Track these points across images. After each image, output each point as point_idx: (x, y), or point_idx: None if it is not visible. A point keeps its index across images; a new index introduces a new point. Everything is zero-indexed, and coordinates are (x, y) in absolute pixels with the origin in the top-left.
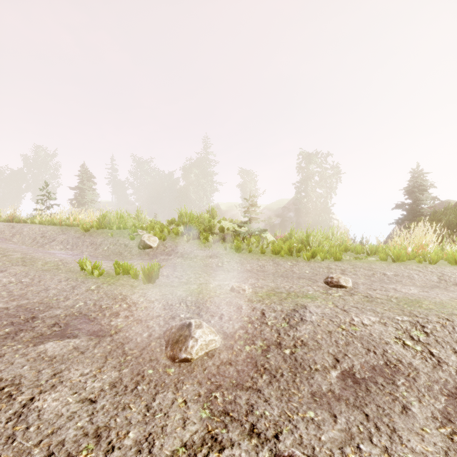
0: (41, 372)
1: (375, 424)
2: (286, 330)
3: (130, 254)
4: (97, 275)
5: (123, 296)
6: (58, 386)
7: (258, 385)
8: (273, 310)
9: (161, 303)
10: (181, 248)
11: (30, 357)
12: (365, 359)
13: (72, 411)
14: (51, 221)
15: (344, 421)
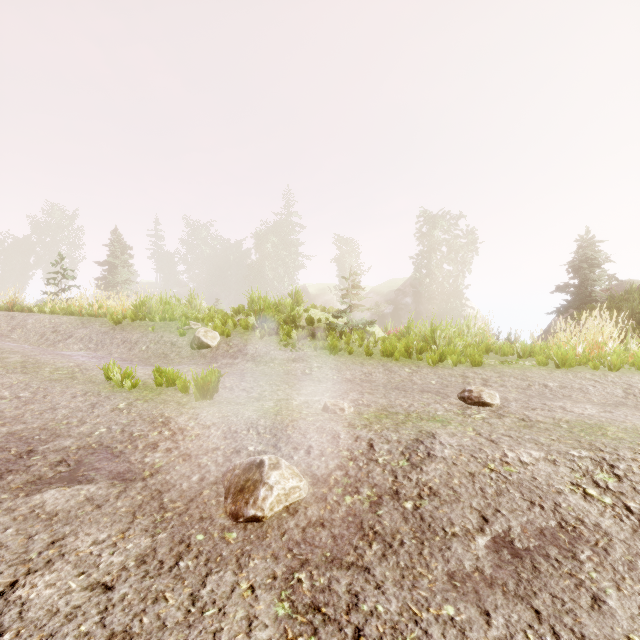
0: (33, 538)
1: (551, 628)
2: (406, 471)
3: (178, 356)
4: (129, 387)
5: (165, 419)
6: (57, 562)
7: (366, 560)
8: (386, 440)
9: (220, 430)
10: (252, 348)
11: (18, 514)
12: (528, 518)
13: (74, 605)
14: (68, 310)
15: (502, 623)
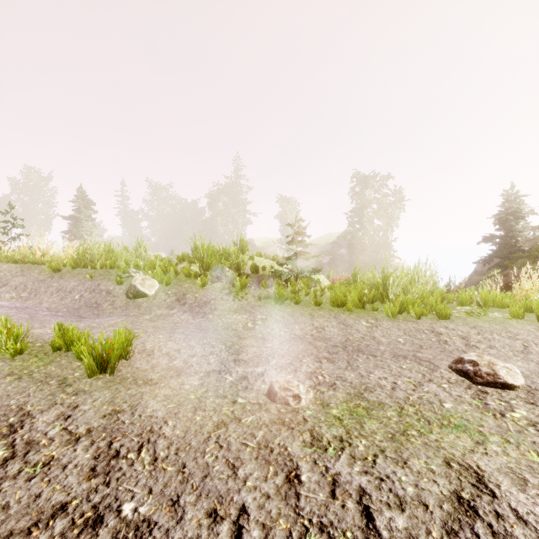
0: None
1: None
2: None
3: (111, 306)
4: (12, 353)
5: (18, 417)
6: None
7: None
8: (394, 495)
9: (92, 447)
10: (191, 297)
11: None
12: None
13: None
14: (11, 257)
15: None
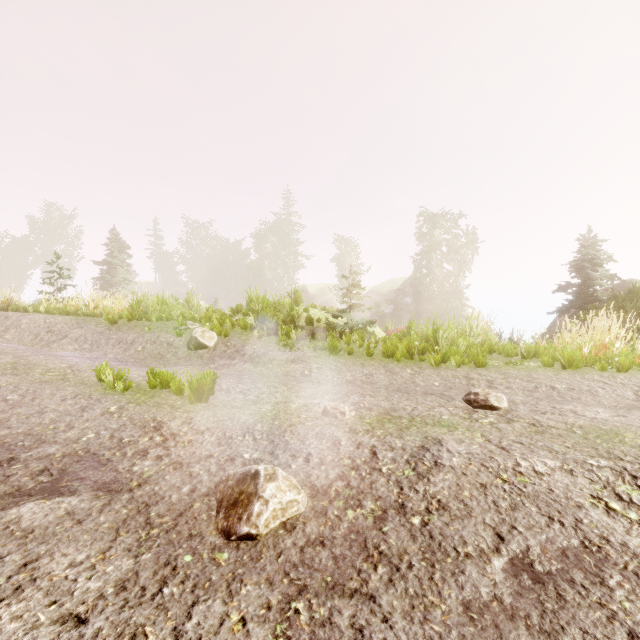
0: (4, 560)
1: None
2: (412, 481)
3: (175, 357)
4: (121, 389)
5: (156, 423)
6: (27, 589)
7: (371, 586)
8: (390, 447)
9: (214, 435)
10: (250, 349)
11: None
12: (548, 535)
13: None
14: (63, 309)
15: None
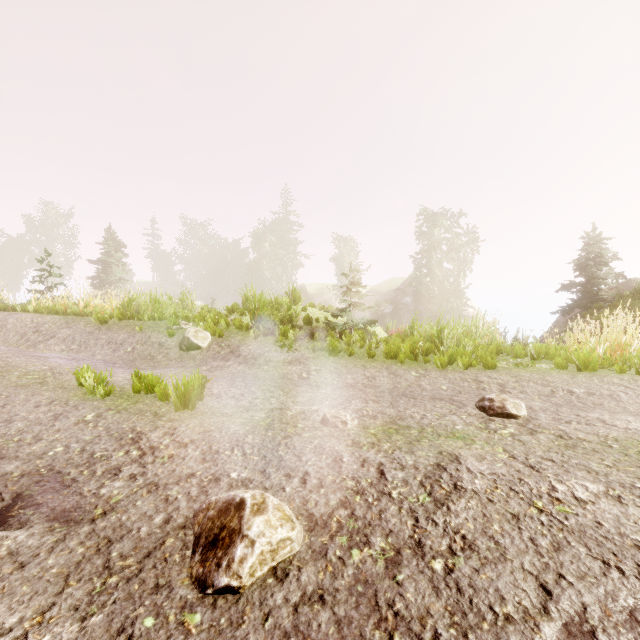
0: None
1: None
2: (429, 510)
3: (166, 358)
4: (102, 394)
5: (135, 434)
6: None
7: None
8: (400, 465)
9: (198, 449)
10: (245, 350)
11: None
12: (606, 588)
13: None
14: (52, 308)
15: None
